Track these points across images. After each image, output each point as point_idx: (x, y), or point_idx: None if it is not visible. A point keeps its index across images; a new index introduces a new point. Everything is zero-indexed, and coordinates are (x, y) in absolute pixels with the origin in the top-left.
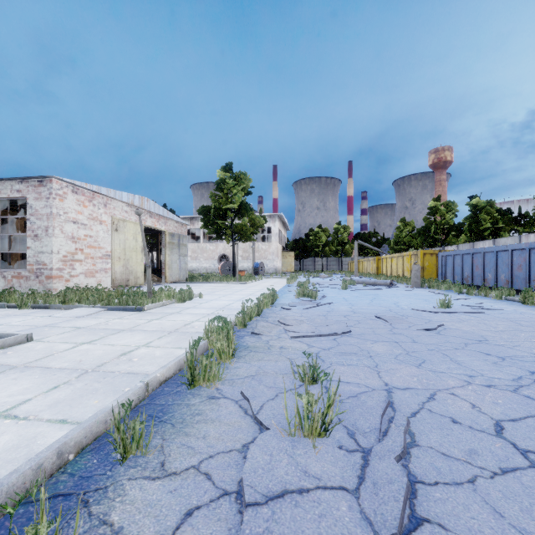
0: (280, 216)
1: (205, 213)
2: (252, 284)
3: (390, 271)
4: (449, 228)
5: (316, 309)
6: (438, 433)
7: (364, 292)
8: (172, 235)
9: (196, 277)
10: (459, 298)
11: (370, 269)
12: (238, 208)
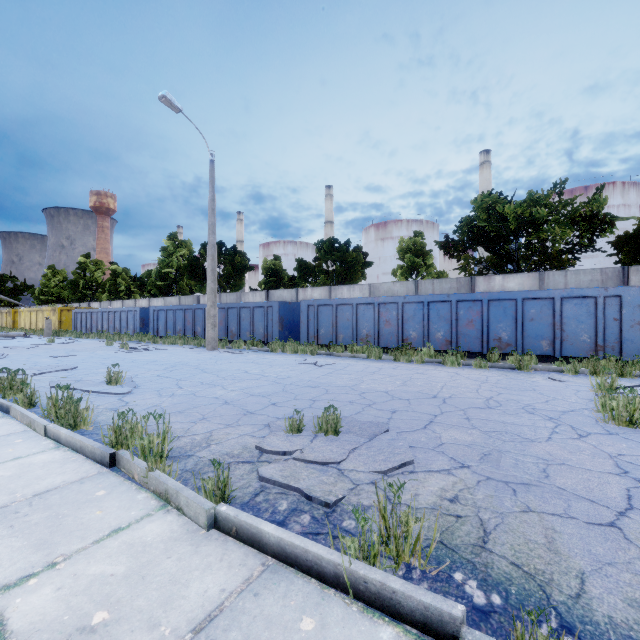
0: None
1: None
2: None
3: (30, 325)
4: (97, 285)
5: None
6: (17, 355)
7: None
8: None
9: None
10: (68, 339)
11: (4, 323)
12: None
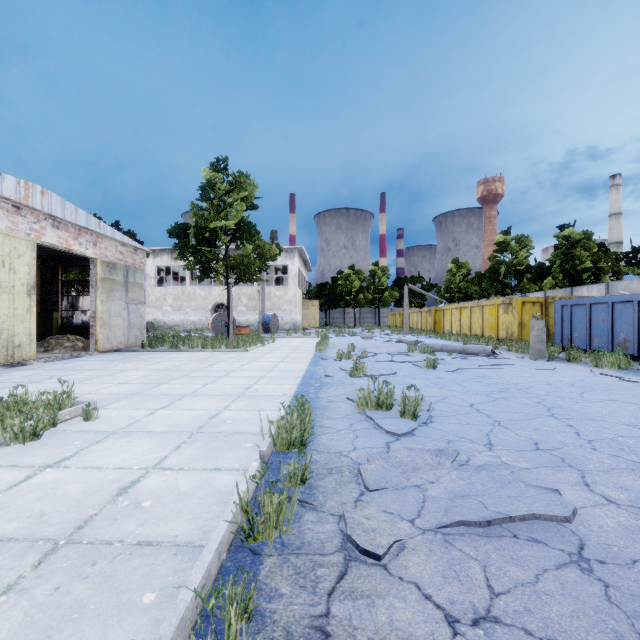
0: (300, 250)
1: (179, 234)
2: (255, 354)
3: (458, 327)
4: (525, 270)
5: (502, 535)
6: None
7: (477, 375)
8: (111, 266)
9: (162, 339)
10: None
11: (423, 324)
12: (236, 228)
